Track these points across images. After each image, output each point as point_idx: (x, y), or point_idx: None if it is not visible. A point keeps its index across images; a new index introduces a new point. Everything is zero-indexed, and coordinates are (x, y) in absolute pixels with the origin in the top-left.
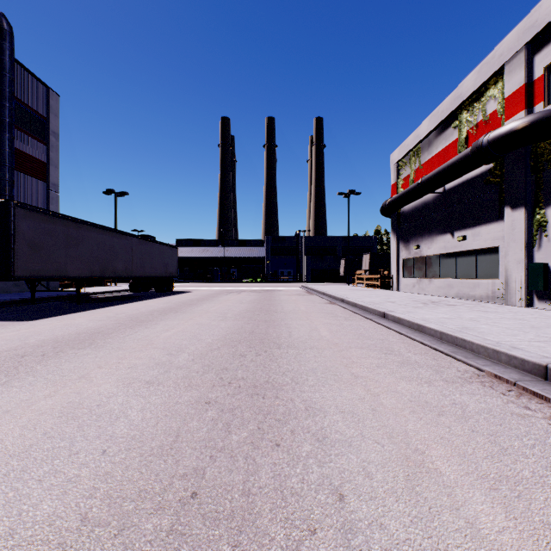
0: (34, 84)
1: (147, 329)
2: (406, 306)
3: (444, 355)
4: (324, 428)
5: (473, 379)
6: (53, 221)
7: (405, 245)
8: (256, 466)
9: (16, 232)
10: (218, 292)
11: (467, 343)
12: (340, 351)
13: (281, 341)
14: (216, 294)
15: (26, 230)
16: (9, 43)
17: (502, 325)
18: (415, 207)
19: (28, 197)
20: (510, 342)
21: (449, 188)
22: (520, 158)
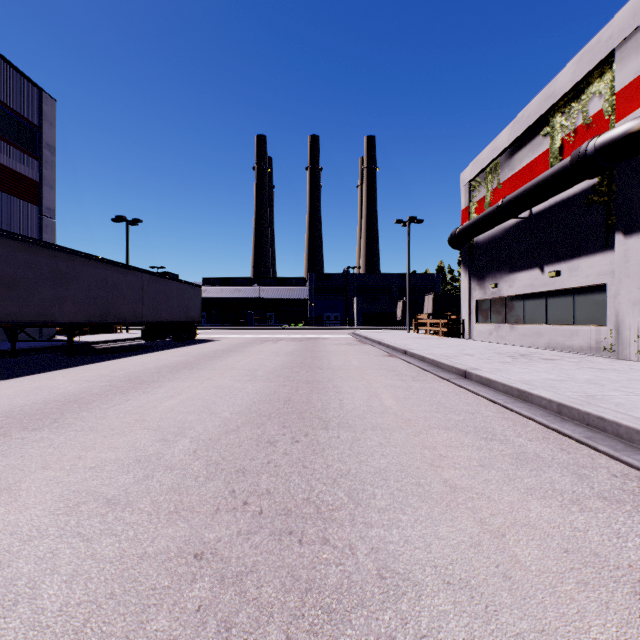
0: (23, 85)
1: (145, 395)
2: (491, 360)
3: (575, 443)
4: (422, 639)
5: None
6: (35, 251)
7: (480, 283)
8: None
9: None
10: (250, 340)
11: (607, 424)
12: (417, 435)
13: (329, 415)
14: (247, 343)
15: None
16: None
17: (639, 391)
18: (492, 237)
19: (16, 224)
20: None
21: (538, 211)
22: (636, 170)
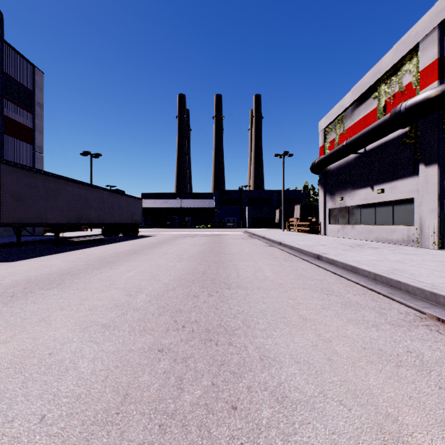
0: (22, 63)
1: (112, 269)
2: (336, 248)
3: (382, 296)
4: (281, 384)
5: (418, 322)
6: (35, 176)
7: (331, 197)
8: (211, 440)
9: (1, 185)
10: (175, 236)
11: (402, 285)
12: (285, 292)
13: (231, 281)
14: (174, 237)
15: (10, 183)
16: (0, 27)
17: (427, 266)
18: (339, 166)
19: (17, 157)
20: (444, 284)
21: (369, 149)
22: (433, 122)
